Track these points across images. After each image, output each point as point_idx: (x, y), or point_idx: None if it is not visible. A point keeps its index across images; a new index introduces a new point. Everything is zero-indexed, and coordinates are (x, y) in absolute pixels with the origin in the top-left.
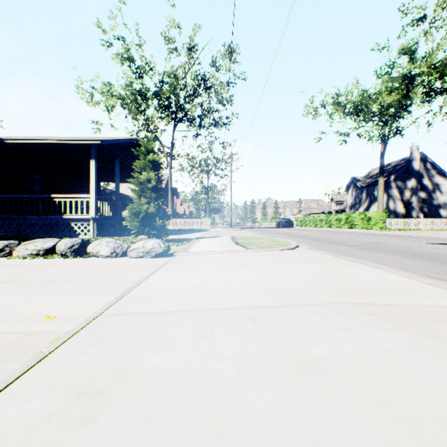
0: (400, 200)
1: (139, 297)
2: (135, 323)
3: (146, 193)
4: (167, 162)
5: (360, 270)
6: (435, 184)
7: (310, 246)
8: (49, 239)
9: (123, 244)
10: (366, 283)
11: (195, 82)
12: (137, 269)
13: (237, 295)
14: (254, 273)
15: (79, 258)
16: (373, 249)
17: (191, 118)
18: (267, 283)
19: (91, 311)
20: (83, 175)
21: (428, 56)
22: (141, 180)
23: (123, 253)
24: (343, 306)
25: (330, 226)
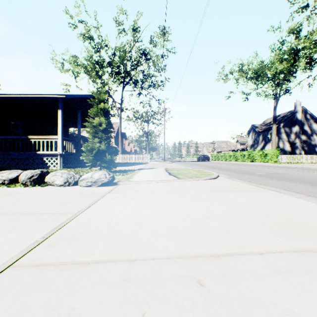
0: (287, 141)
1: (69, 235)
2: (42, 287)
3: (98, 134)
4: (118, 113)
5: (285, 200)
6: (313, 129)
7: (228, 175)
8: (14, 170)
9: (76, 174)
10: (302, 217)
11: (138, 54)
12: (81, 198)
13: (174, 234)
14: (188, 204)
15: (38, 186)
16: (280, 179)
17: (135, 81)
18: (203, 216)
19: (4, 258)
20: (55, 123)
21: (310, 35)
22: (94, 124)
23: (75, 182)
24: (308, 257)
25: (237, 160)
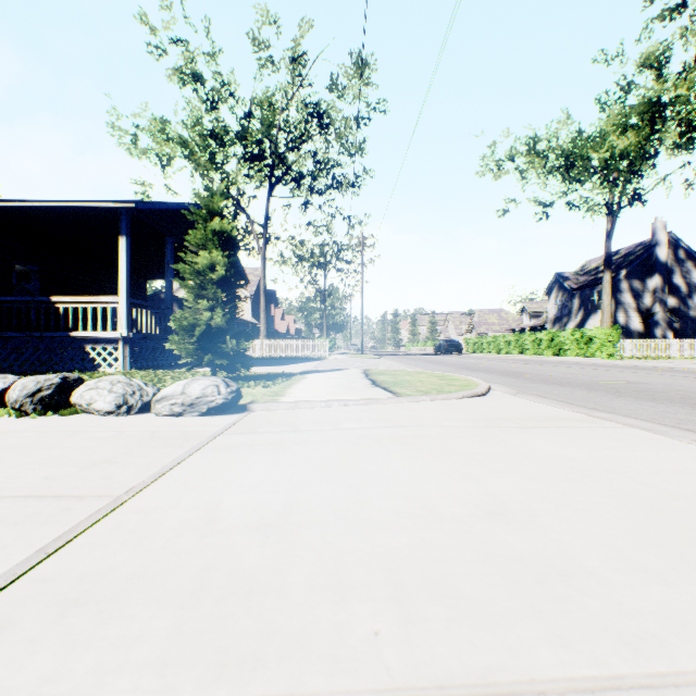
0: (636, 310)
1: (70, 578)
2: None
3: (207, 291)
4: (259, 248)
5: (681, 456)
6: (692, 283)
7: (512, 388)
8: None
9: (147, 386)
10: None
11: (303, 115)
12: (150, 448)
13: (394, 579)
14: (427, 468)
15: (53, 415)
16: (638, 396)
17: (296, 176)
18: (475, 512)
19: None
20: (117, 267)
21: (691, 69)
22: (199, 267)
23: (144, 405)
24: None
25: (523, 352)
